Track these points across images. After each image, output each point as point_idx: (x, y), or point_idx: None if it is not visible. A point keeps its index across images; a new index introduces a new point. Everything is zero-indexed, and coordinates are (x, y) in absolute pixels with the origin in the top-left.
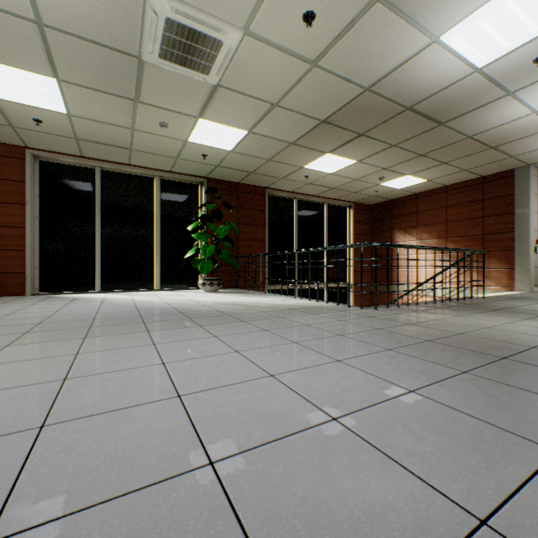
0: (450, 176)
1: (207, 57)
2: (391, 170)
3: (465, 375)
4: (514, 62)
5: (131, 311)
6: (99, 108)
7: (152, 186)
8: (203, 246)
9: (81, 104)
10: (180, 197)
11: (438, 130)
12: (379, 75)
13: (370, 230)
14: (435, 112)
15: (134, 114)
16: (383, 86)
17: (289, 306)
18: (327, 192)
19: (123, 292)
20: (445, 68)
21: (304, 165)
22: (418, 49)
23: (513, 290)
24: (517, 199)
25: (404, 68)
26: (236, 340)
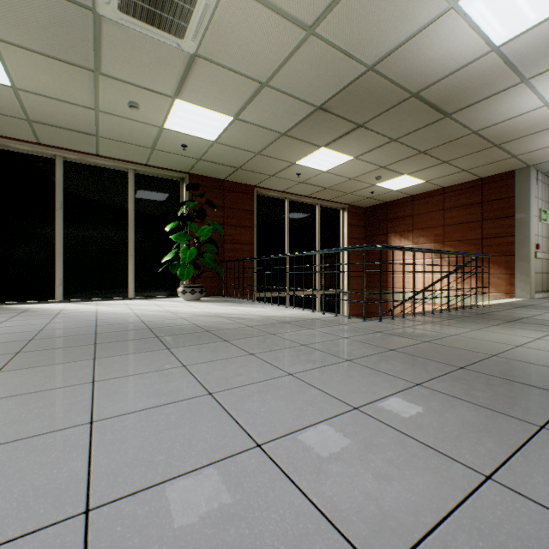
0: (448, 176)
1: (180, 13)
2: (389, 168)
3: (546, 434)
4: (536, 40)
5: (87, 327)
6: (51, 81)
7: (125, 180)
8: (182, 249)
9: (28, 74)
10: (158, 194)
11: (443, 123)
12: (385, 50)
13: (364, 234)
14: (443, 100)
15: (97, 90)
16: (389, 64)
17: (281, 318)
18: (320, 192)
19: (90, 301)
20: (460, 44)
21: (297, 160)
22: (432, 16)
23: (513, 297)
24: (517, 202)
25: (414, 42)
26: (212, 371)
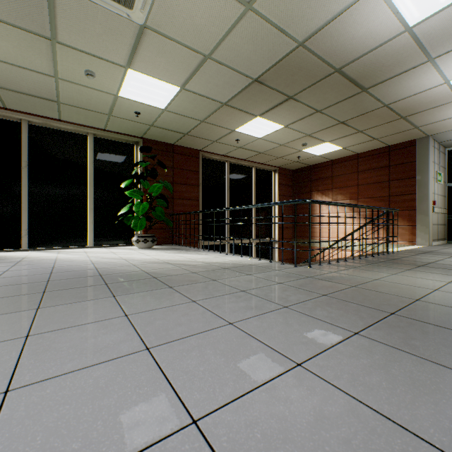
0: (362, 144)
1: None
2: (313, 136)
3: None
4: (443, 22)
5: (41, 274)
6: (11, 47)
7: (85, 143)
8: (136, 203)
9: None
10: (115, 155)
11: (360, 97)
12: (314, 27)
13: (292, 192)
14: (361, 76)
15: (55, 58)
16: (317, 41)
17: (222, 264)
18: (255, 156)
19: (53, 249)
20: (379, 24)
21: (236, 128)
22: None
23: (414, 244)
24: (418, 166)
25: (340, 20)
26: (152, 321)
